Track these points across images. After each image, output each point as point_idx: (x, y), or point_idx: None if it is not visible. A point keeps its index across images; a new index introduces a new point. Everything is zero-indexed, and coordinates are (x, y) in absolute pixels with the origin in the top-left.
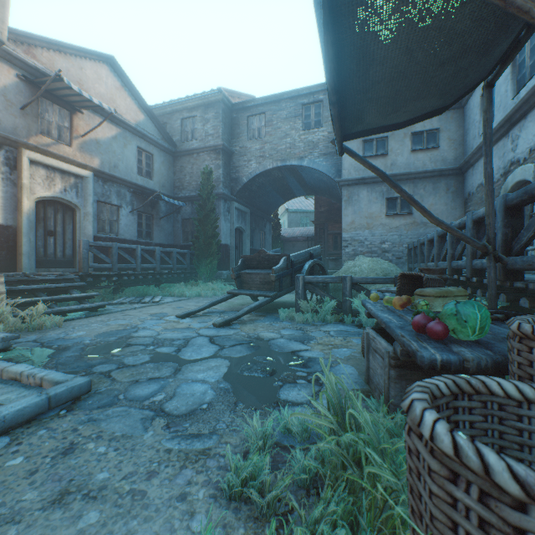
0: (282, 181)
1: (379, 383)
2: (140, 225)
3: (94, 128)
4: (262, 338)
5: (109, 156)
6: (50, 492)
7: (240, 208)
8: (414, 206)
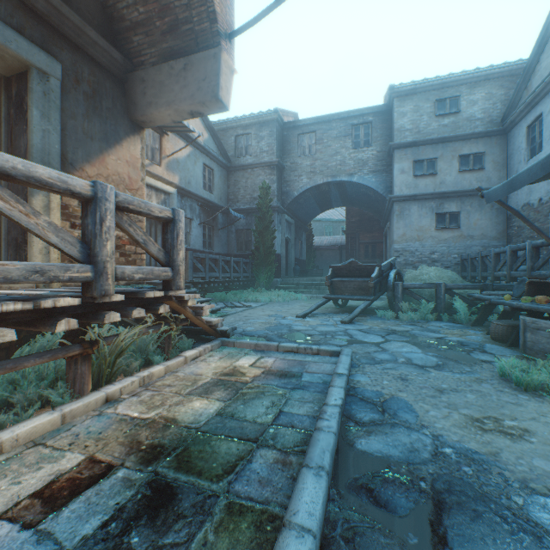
0: (325, 194)
1: (543, 348)
2: (204, 236)
3: (181, 149)
4: (398, 330)
5: (184, 173)
6: (432, 390)
7: (288, 220)
8: (540, 235)
